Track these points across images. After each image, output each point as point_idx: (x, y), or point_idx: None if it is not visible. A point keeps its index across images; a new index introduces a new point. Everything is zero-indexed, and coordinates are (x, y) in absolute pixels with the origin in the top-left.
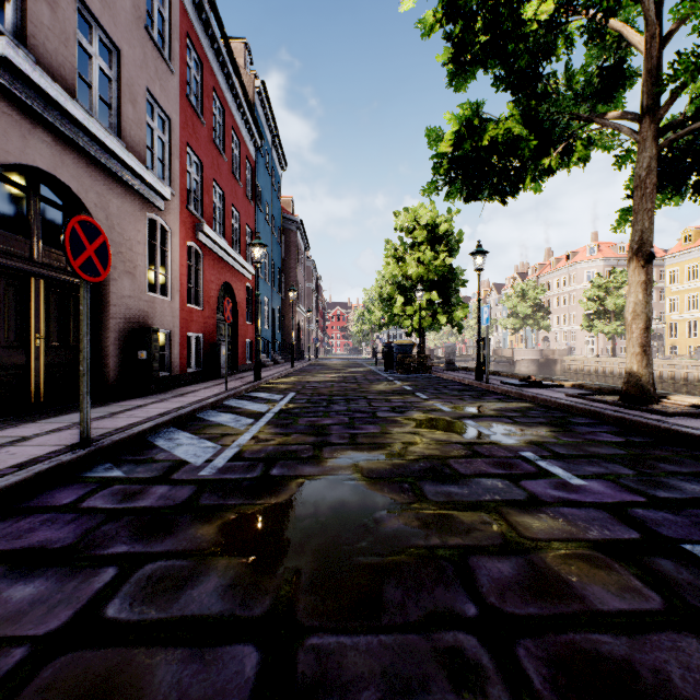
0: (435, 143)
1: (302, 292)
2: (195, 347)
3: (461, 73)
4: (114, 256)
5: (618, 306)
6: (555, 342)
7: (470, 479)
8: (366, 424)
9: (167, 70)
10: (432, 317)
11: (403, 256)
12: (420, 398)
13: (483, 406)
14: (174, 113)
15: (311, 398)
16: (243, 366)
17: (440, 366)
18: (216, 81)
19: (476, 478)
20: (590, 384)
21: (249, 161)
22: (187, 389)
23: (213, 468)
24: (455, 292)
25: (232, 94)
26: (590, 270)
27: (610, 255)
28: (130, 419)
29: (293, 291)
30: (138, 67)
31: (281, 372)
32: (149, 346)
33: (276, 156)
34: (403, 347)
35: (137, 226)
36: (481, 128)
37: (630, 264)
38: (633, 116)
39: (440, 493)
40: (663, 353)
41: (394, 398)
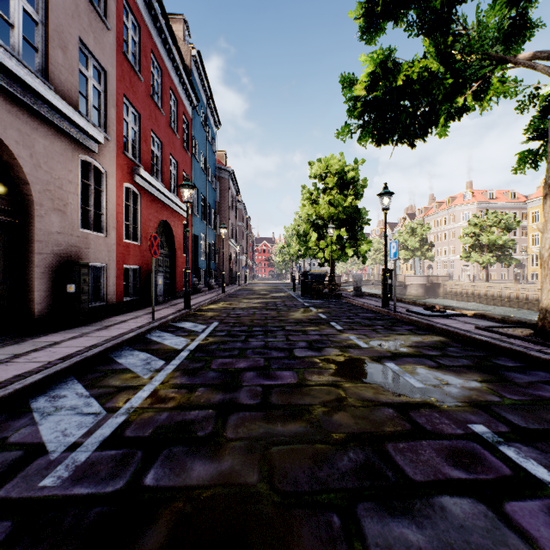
0: (349, 89)
1: (234, 229)
2: (133, 277)
3: (372, 26)
4: (40, 193)
5: (491, 241)
6: (437, 270)
7: (428, 498)
8: (282, 370)
9: (102, 25)
10: (341, 250)
11: (316, 199)
12: (335, 329)
13: (399, 340)
14: (110, 65)
15: (231, 329)
16: (180, 293)
17: (348, 292)
18: (153, 44)
19: (435, 495)
20: (491, 314)
21: (186, 118)
22: (117, 320)
23: (69, 467)
24: (360, 229)
25: (170, 58)
26: (465, 212)
27: (482, 200)
28: (25, 366)
29: (224, 228)
30: (69, 16)
31: (212, 298)
32: (77, 279)
33: (211, 117)
34: (316, 276)
35: (67, 166)
36: (395, 70)
37: (547, 200)
38: (548, 54)
39: (392, 549)
40: (526, 279)
41: (310, 329)
